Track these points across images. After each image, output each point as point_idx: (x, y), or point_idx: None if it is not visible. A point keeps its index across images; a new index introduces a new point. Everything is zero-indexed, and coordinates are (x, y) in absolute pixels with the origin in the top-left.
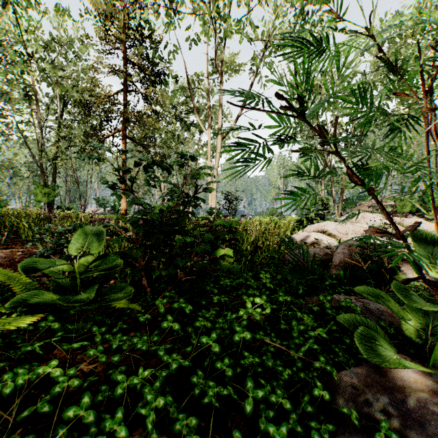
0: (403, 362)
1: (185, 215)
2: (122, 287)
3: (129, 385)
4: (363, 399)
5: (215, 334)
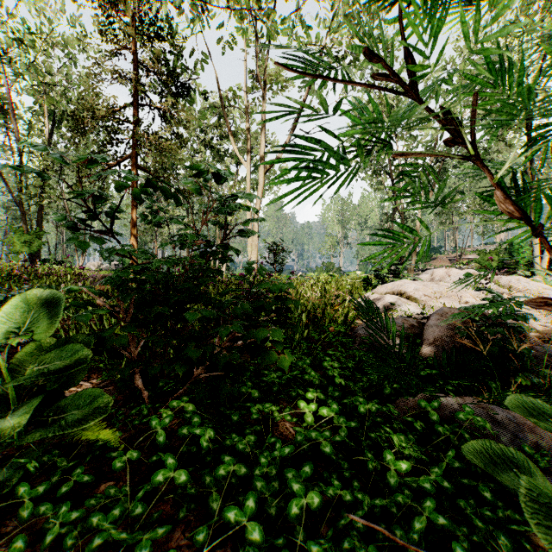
0: None
1: (206, 272)
2: (94, 397)
3: None
4: None
5: (252, 500)
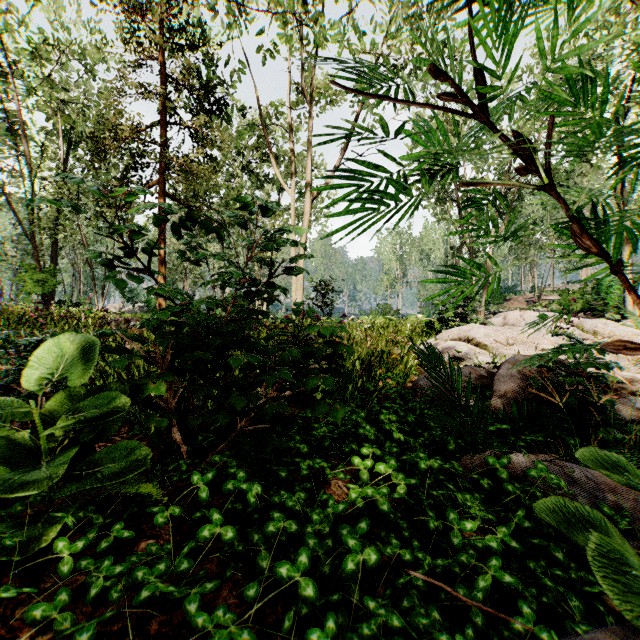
0: None
1: (251, 314)
2: (131, 450)
3: None
4: None
5: (305, 556)
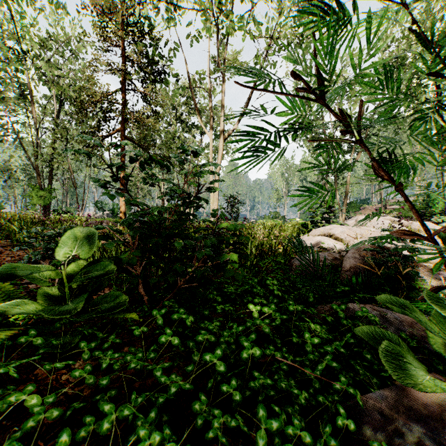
0: (439, 384)
1: (186, 216)
2: (116, 296)
3: (118, 417)
4: (394, 429)
5: (220, 350)
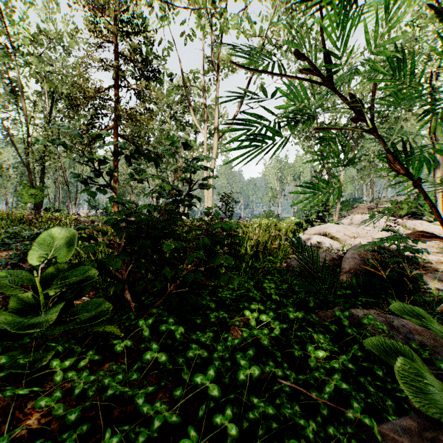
0: None
1: (177, 215)
2: (98, 304)
3: None
4: None
5: (213, 370)
